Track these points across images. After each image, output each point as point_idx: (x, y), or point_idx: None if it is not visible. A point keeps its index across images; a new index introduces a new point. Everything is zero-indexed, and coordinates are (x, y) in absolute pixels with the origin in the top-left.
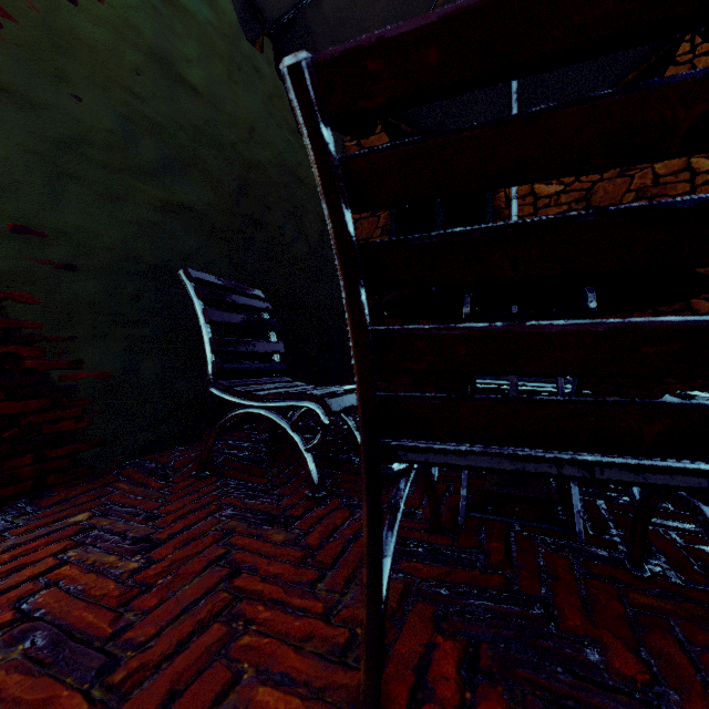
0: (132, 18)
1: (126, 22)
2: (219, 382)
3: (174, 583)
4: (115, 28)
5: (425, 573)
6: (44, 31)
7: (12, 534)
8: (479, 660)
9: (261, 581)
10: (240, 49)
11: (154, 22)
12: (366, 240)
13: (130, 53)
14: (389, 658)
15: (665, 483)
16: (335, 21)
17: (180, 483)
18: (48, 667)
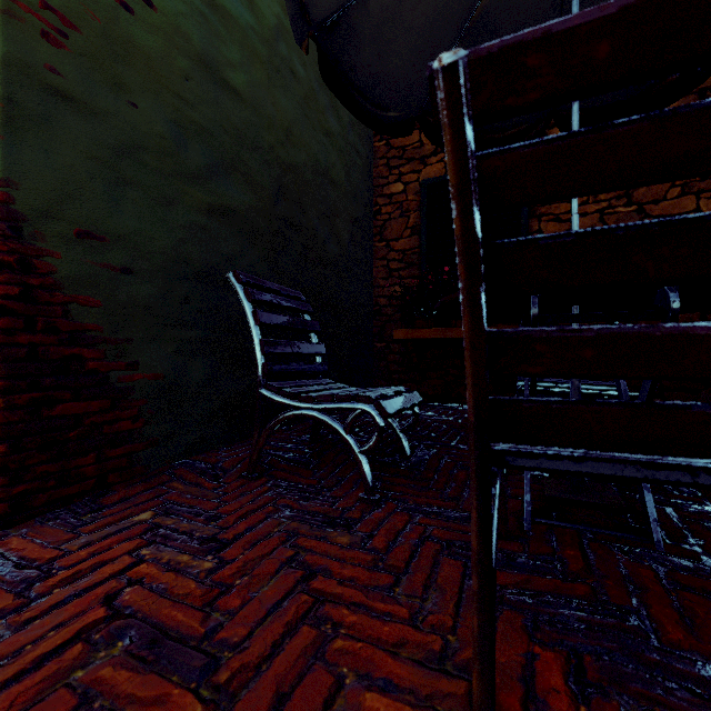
0: (182, 25)
1: (177, 29)
2: (270, 384)
3: (252, 584)
4: (167, 35)
5: (503, 580)
6: (105, 41)
7: (84, 531)
8: (585, 673)
9: (338, 584)
10: (278, 52)
11: (201, 28)
12: (395, 241)
13: (180, 60)
14: None
15: None
16: (380, 21)
17: (231, 483)
18: (152, 665)
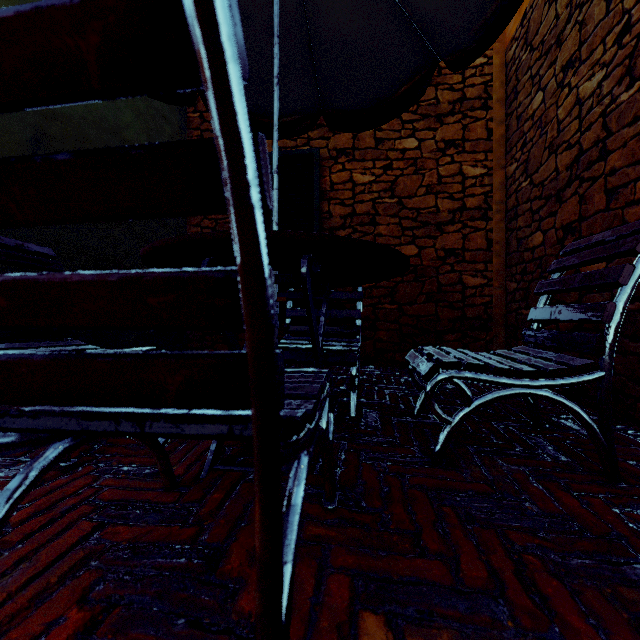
0: None
1: None
2: None
3: None
4: None
5: (124, 536)
6: None
7: None
8: (98, 629)
9: None
10: None
11: None
12: None
13: None
14: None
15: (197, 433)
16: None
17: None
18: None
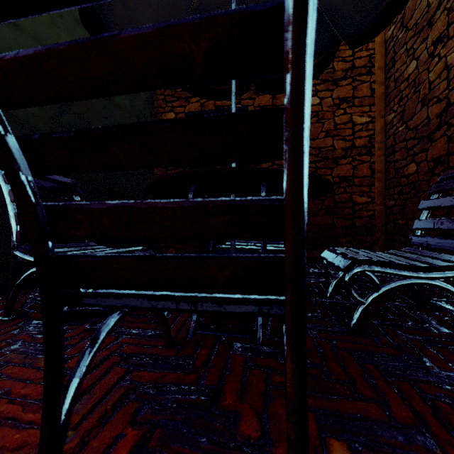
0: None
1: None
2: (22, 247)
3: None
4: None
5: (147, 378)
6: None
7: None
8: (149, 442)
9: (8, 402)
10: None
11: None
12: None
13: None
14: (81, 453)
15: (235, 311)
16: None
17: None
18: None
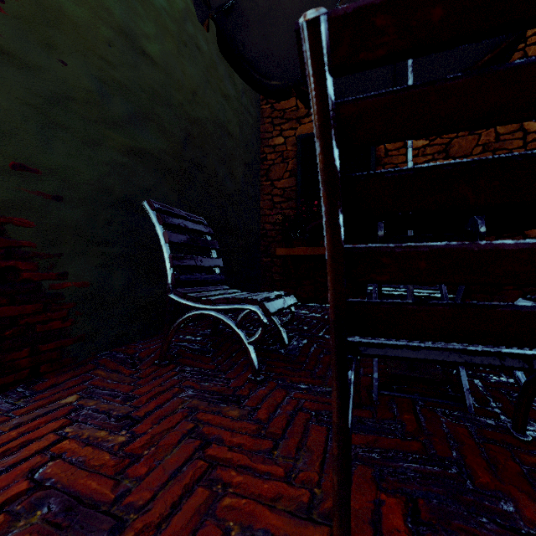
0: (105, 1)
1: (101, 4)
2: (177, 290)
3: (158, 453)
4: (92, 8)
5: (357, 440)
6: (38, 8)
7: (16, 414)
8: (419, 514)
9: (228, 450)
10: (186, 30)
11: (122, 5)
12: (277, 181)
13: (103, 29)
14: None
15: None
16: (264, 9)
17: (146, 370)
18: (65, 530)
